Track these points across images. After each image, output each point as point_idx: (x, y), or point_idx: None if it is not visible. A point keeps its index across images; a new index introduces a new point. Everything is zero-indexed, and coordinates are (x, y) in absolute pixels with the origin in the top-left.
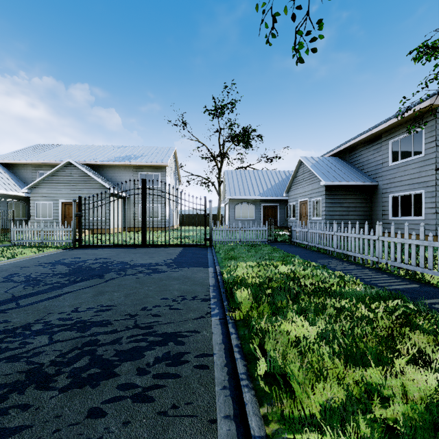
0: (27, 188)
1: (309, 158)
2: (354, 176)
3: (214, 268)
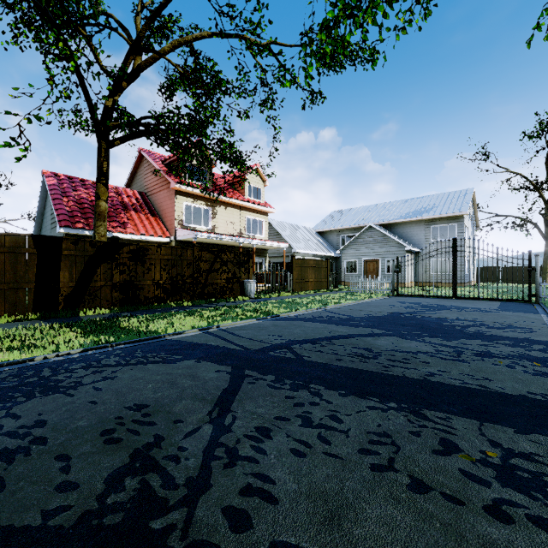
0: (340, 250)
1: None
2: None
3: (546, 315)
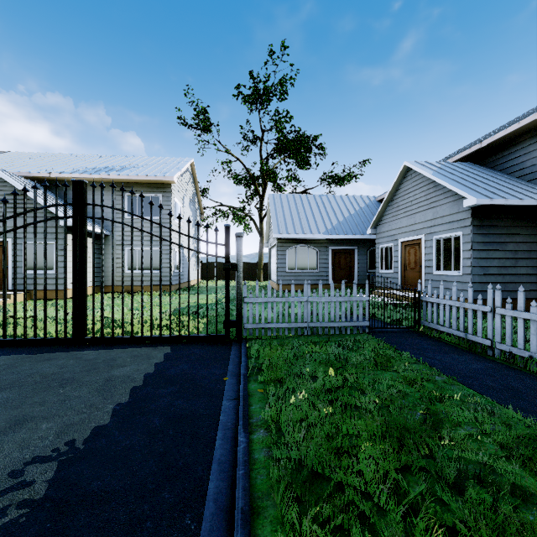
0: None
1: (423, 163)
2: (526, 190)
3: None
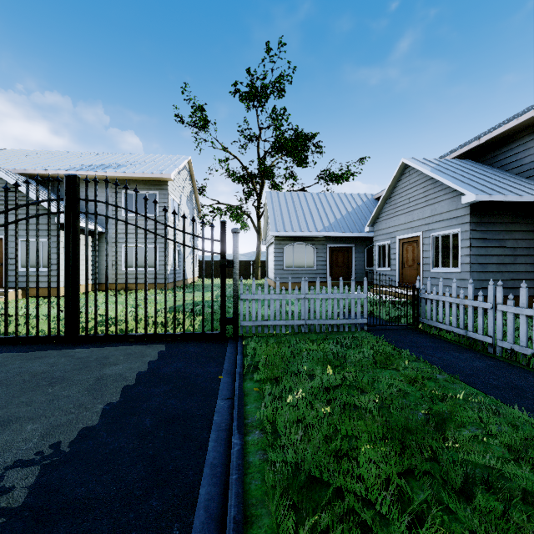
0: None
1: (421, 160)
2: (524, 187)
3: None
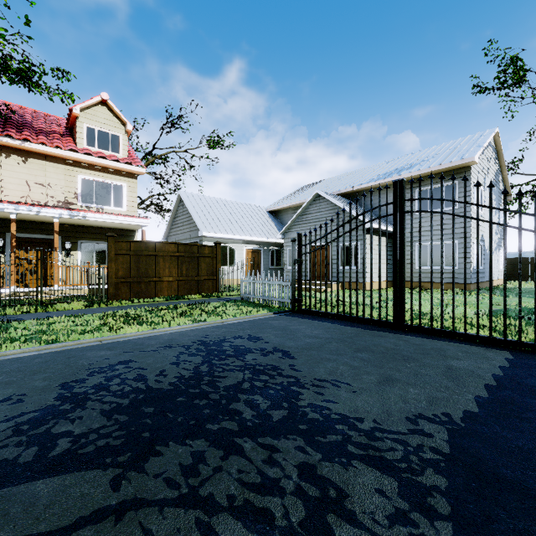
0: (281, 233)
1: None
2: None
3: None
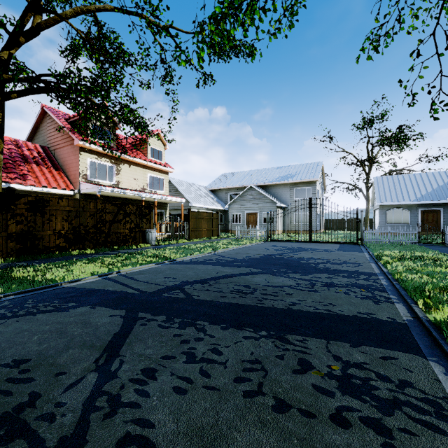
0: (228, 205)
1: None
2: None
3: (367, 253)
